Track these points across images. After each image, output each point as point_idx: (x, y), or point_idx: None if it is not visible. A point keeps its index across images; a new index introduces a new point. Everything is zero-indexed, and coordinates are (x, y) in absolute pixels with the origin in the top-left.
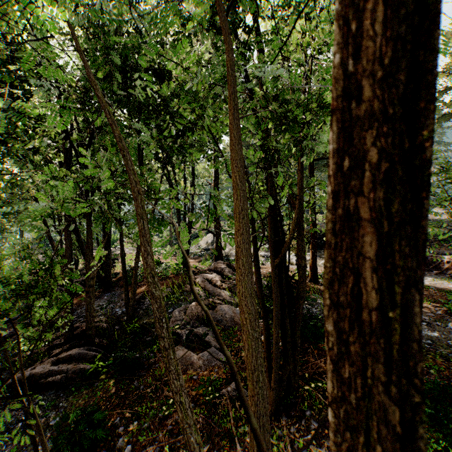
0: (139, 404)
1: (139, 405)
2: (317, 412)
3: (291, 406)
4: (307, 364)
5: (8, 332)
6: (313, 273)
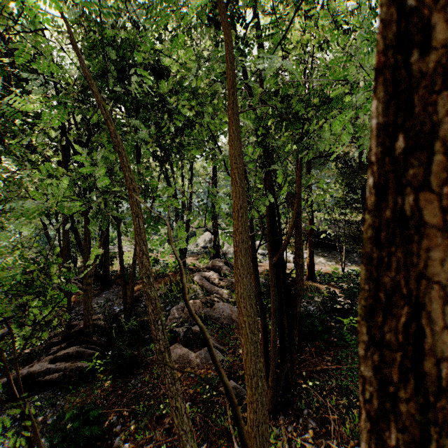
0: (136, 402)
1: (136, 403)
2: (314, 410)
3: (288, 404)
4: (305, 362)
5: (6, 330)
6: (311, 271)
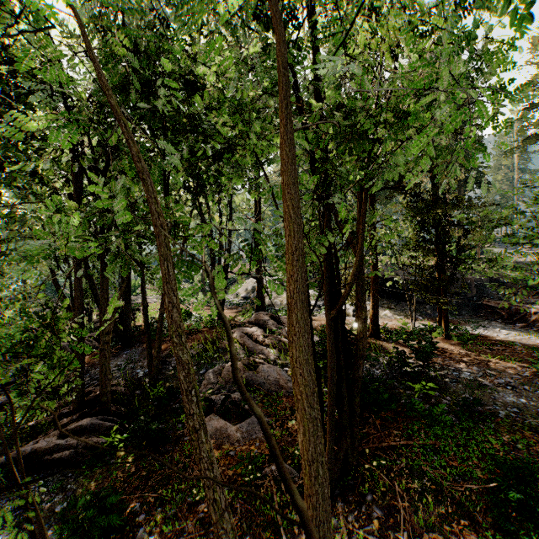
0: (164, 486)
1: (164, 487)
2: (380, 496)
3: (348, 489)
4: (368, 437)
5: (6, 397)
6: (374, 326)
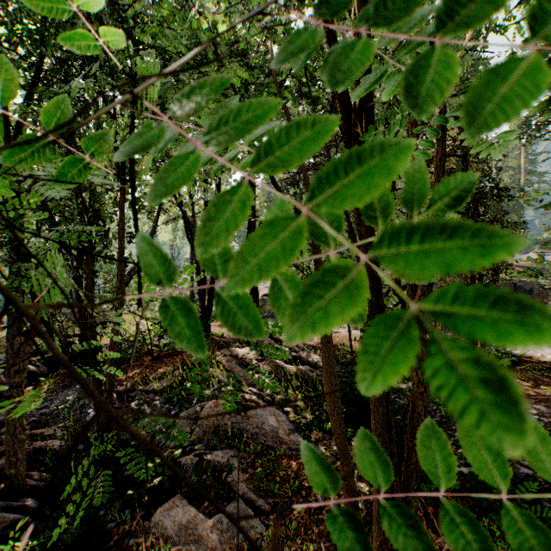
0: None
1: None
2: None
3: None
4: None
5: None
6: None
